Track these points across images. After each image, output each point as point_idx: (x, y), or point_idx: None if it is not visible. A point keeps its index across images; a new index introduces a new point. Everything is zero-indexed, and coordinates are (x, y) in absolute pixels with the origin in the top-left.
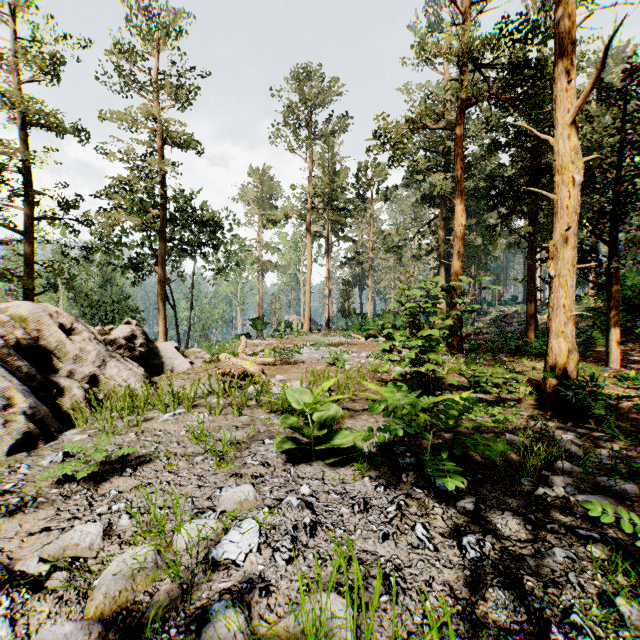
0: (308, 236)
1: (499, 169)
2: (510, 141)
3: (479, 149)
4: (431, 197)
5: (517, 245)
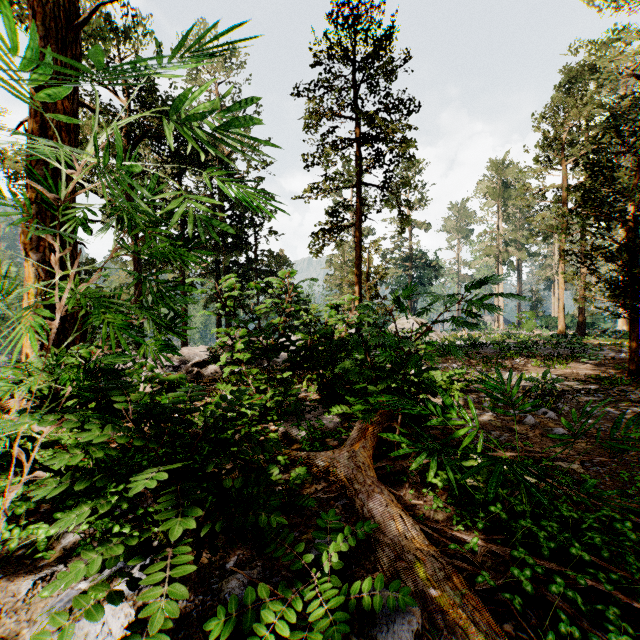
0: (499, 262)
1: None
2: None
3: None
4: None
5: None
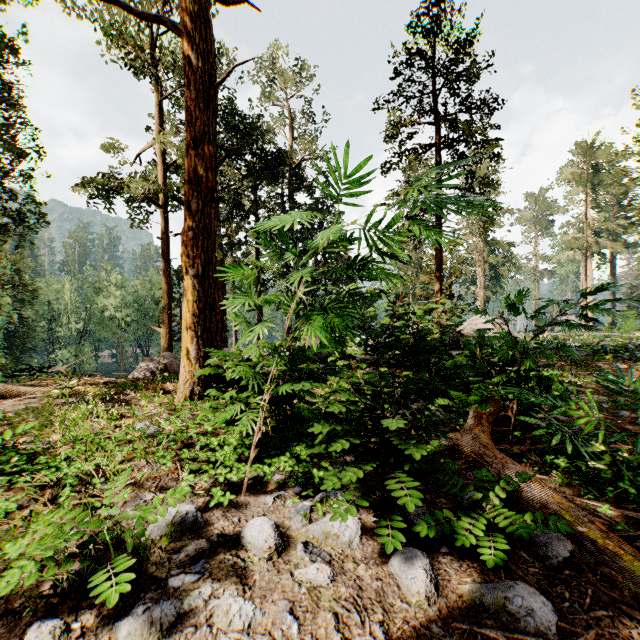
0: (587, 256)
1: None
2: None
3: None
4: None
5: None
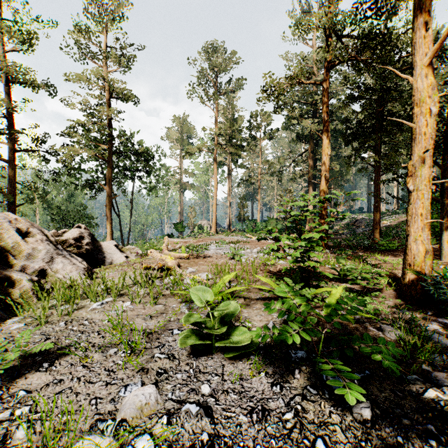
0: (215, 164)
1: (353, 115)
2: (362, 94)
3: (337, 102)
4: (303, 136)
5: (365, 170)
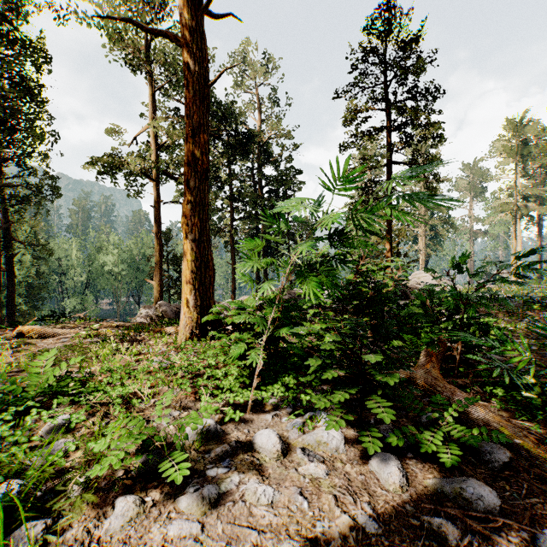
0: (516, 218)
1: None
2: None
3: None
4: None
5: None
